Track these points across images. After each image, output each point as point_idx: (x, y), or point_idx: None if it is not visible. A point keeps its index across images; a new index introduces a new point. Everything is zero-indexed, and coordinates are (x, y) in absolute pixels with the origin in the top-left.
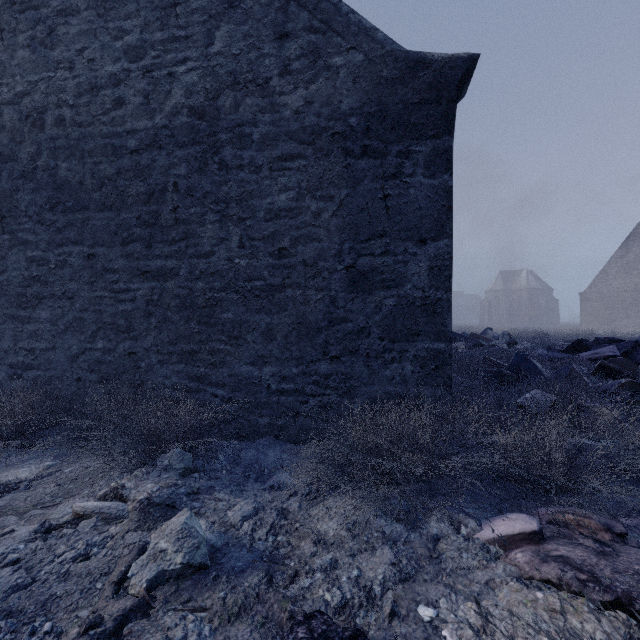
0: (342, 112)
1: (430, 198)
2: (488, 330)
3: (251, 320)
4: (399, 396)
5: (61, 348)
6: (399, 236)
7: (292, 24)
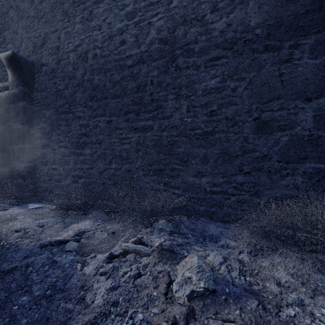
0: (251, 27)
1: (313, 72)
2: None
3: (194, 152)
4: (292, 197)
5: (95, 168)
6: (291, 98)
7: None
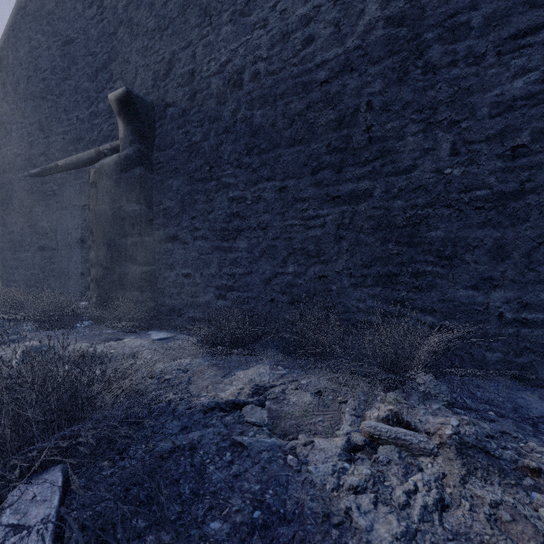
0: None
1: None
2: None
3: (470, 237)
4: None
5: (256, 273)
6: None
7: None
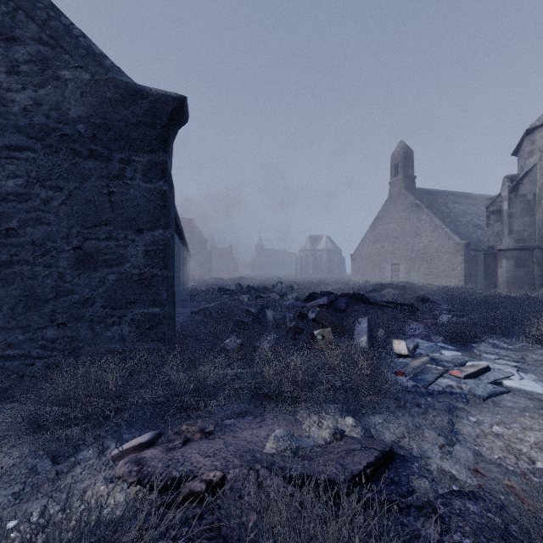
0: (71, 118)
1: (147, 198)
2: (278, 283)
3: None
4: (118, 351)
5: None
6: (121, 225)
7: (20, 31)
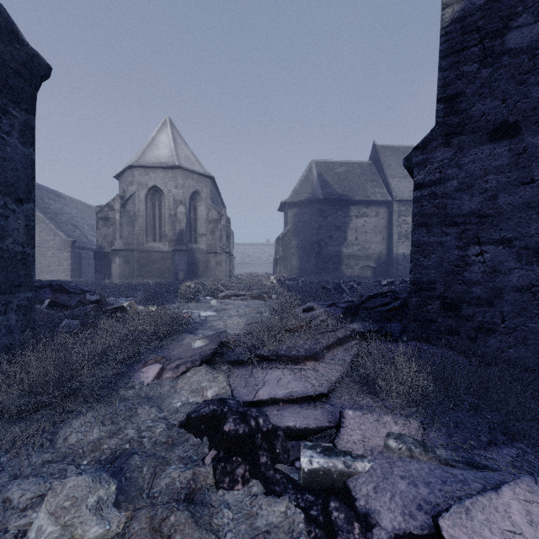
0: None
1: (23, 163)
2: None
3: None
4: (6, 347)
5: None
6: None
7: None
